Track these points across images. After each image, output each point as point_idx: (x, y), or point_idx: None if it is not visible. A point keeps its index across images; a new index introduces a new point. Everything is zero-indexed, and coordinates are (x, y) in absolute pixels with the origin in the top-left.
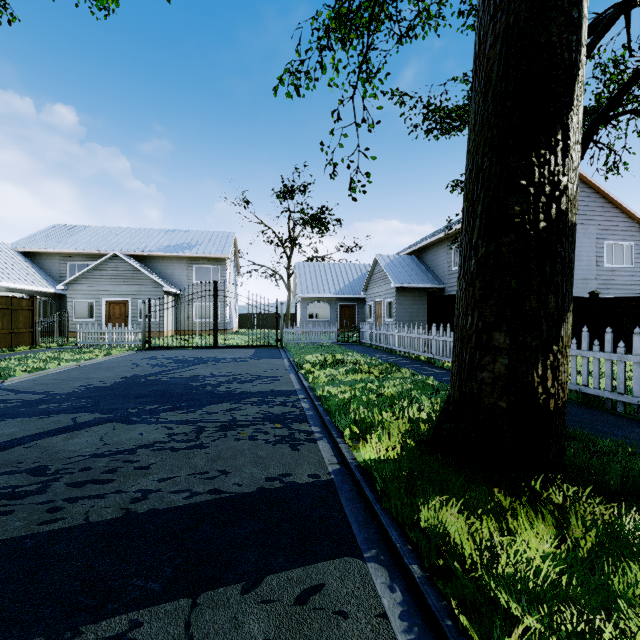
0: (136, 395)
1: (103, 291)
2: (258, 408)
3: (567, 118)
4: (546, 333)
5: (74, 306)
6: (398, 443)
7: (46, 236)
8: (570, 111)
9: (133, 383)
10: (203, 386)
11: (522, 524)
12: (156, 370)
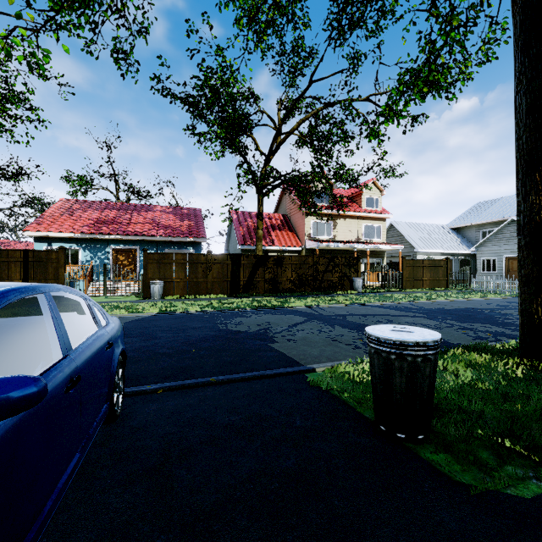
0: (452, 314)
1: (502, 250)
2: (501, 329)
3: (535, 175)
4: (535, 286)
5: (481, 262)
6: (515, 346)
7: (468, 214)
8: (536, 172)
9: (463, 310)
10: (499, 318)
11: (471, 354)
12: (492, 307)
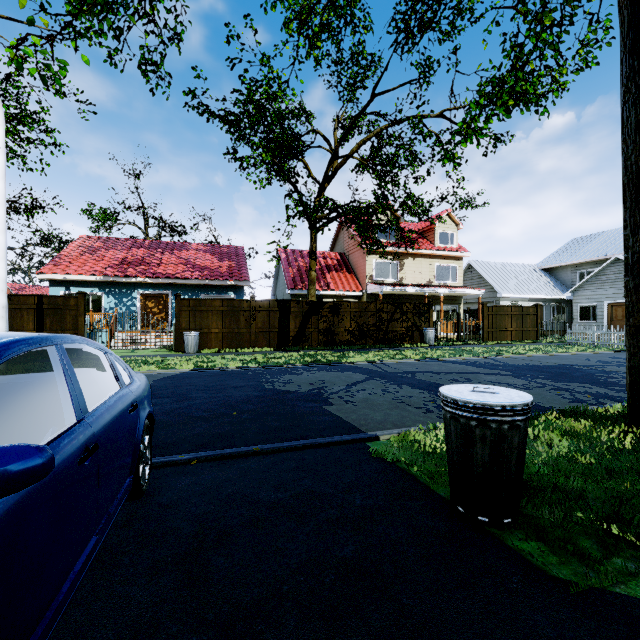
0: (544, 371)
1: (604, 295)
2: (603, 390)
3: None
4: None
5: (578, 310)
6: (622, 411)
7: (562, 252)
8: None
9: (556, 367)
10: (600, 376)
11: (567, 420)
12: (592, 364)
